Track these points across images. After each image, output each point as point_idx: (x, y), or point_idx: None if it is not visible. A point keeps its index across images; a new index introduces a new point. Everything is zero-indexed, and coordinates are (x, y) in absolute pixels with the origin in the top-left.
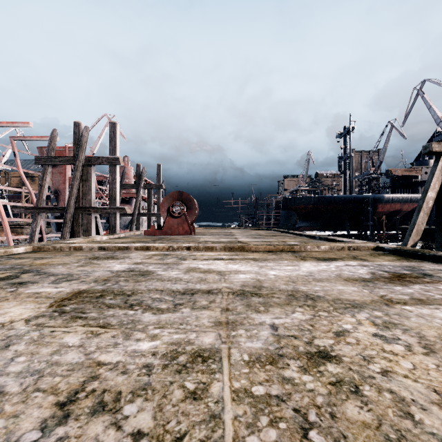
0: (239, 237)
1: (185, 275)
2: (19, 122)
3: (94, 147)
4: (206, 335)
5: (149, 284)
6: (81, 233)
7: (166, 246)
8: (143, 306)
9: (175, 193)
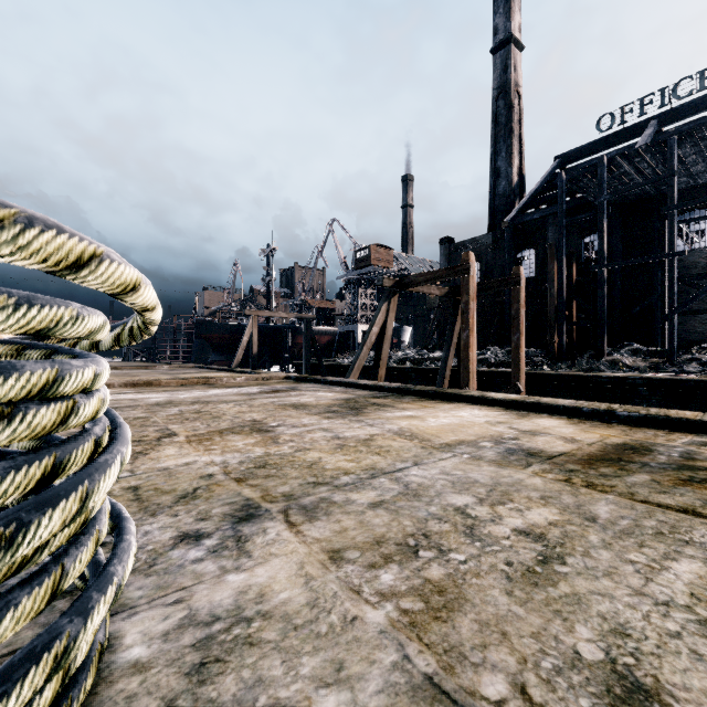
0: None
1: None
2: None
3: None
4: None
5: None
6: None
7: None
8: None
9: None
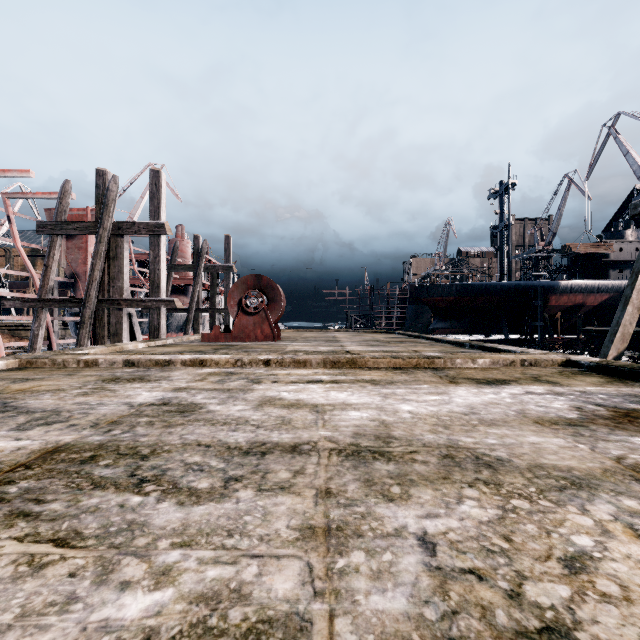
0: (348, 345)
1: (255, 413)
2: (14, 170)
3: (134, 212)
4: (279, 568)
5: (188, 432)
6: (107, 337)
7: (231, 359)
8: (164, 483)
9: (250, 278)
